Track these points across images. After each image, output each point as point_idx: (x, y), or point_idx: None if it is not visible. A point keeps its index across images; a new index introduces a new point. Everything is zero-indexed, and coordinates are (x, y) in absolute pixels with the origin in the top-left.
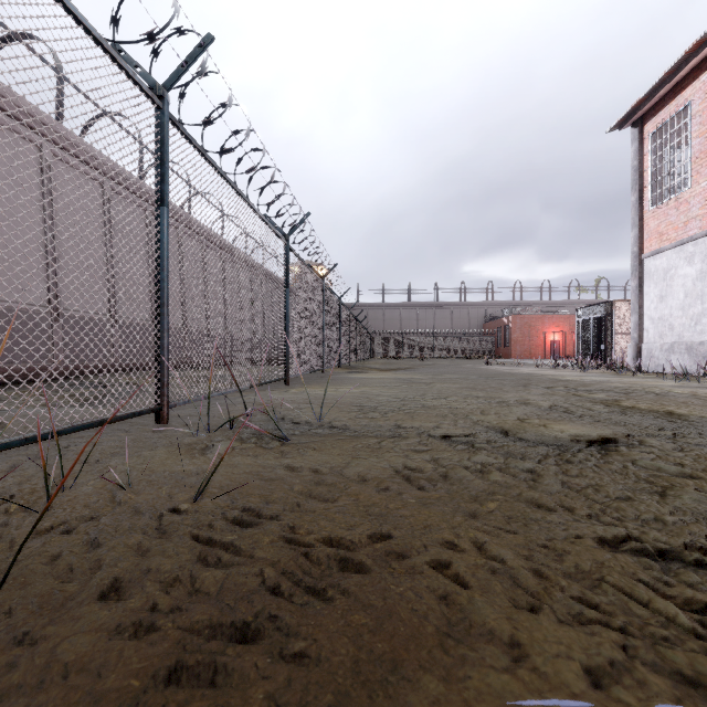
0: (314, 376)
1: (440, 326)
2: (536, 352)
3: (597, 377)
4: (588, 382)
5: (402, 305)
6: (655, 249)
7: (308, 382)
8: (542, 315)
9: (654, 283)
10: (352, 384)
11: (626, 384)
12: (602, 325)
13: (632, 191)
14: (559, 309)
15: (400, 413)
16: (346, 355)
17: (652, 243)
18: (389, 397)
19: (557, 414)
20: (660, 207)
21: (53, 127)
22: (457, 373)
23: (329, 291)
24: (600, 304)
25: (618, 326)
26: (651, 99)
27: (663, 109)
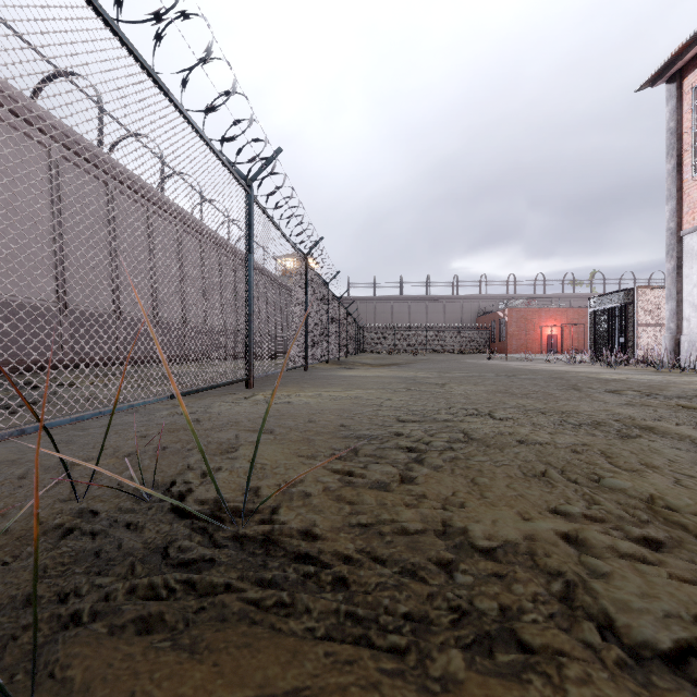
0: (295, 373)
1: (432, 320)
2: (532, 347)
3: (641, 375)
4: (650, 383)
5: (394, 298)
6: None
7: (285, 382)
8: (539, 308)
9: None
10: (341, 386)
11: None
12: (621, 315)
13: (667, 158)
14: (554, 303)
15: (440, 469)
16: (335, 349)
17: (695, 216)
18: (398, 412)
19: None
20: None
21: None
22: (466, 370)
23: (314, 272)
24: (618, 292)
25: (640, 316)
26: (696, 44)
27: None
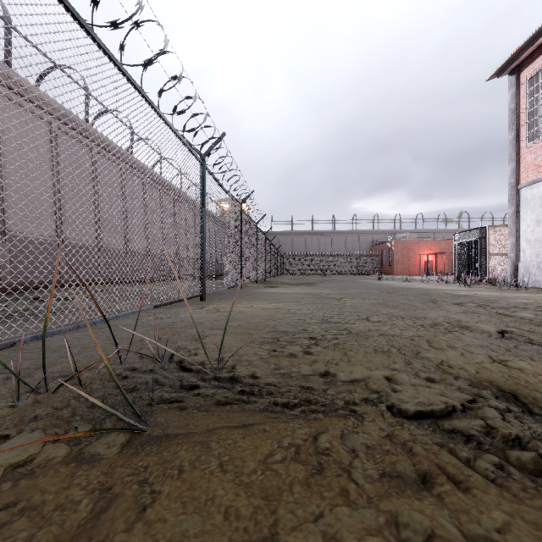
0: (233, 290)
1: (336, 249)
2: (413, 270)
3: (486, 292)
4: (488, 298)
5: (307, 233)
6: (532, 179)
7: (226, 297)
8: (418, 240)
9: (531, 209)
10: (267, 300)
11: (530, 300)
12: (477, 247)
13: (509, 130)
14: (430, 236)
15: (327, 348)
16: (262, 272)
17: (528, 174)
18: (306, 317)
19: (530, 349)
20: (536, 142)
21: (0, 69)
22: (359, 288)
23: (247, 216)
24: (475, 229)
25: (491, 248)
26: (529, 48)
27: (540, 57)
